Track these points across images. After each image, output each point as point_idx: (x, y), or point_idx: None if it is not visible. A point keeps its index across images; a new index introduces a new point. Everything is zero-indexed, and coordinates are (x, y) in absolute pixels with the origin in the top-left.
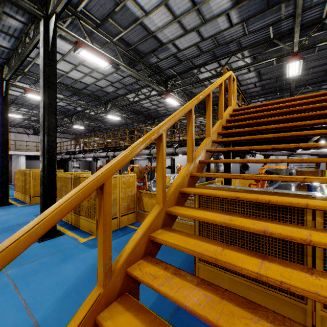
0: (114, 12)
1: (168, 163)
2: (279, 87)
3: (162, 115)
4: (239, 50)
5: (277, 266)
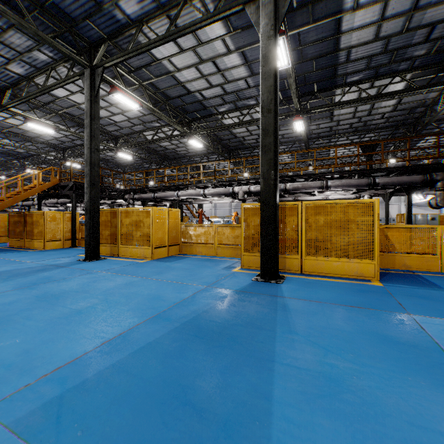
0: None
1: None
2: (160, 158)
3: None
4: None
5: None
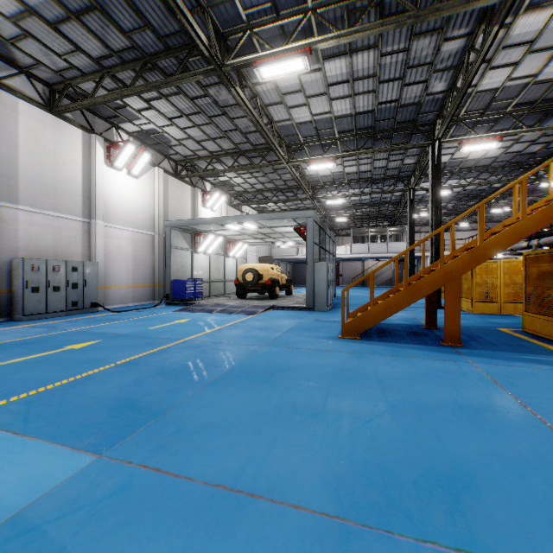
0: (494, 97)
1: None
2: None
3: None
4: None
5: None
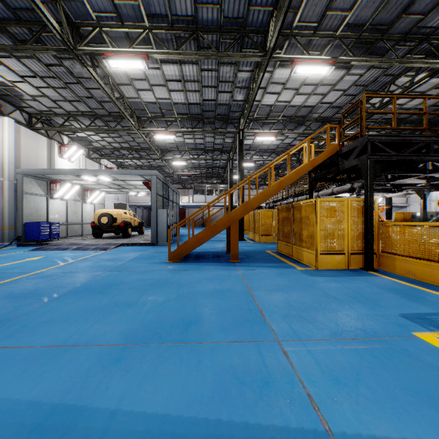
0: (271, 110)
1: None
2: None
3: None
4: (395, 78)
5: None
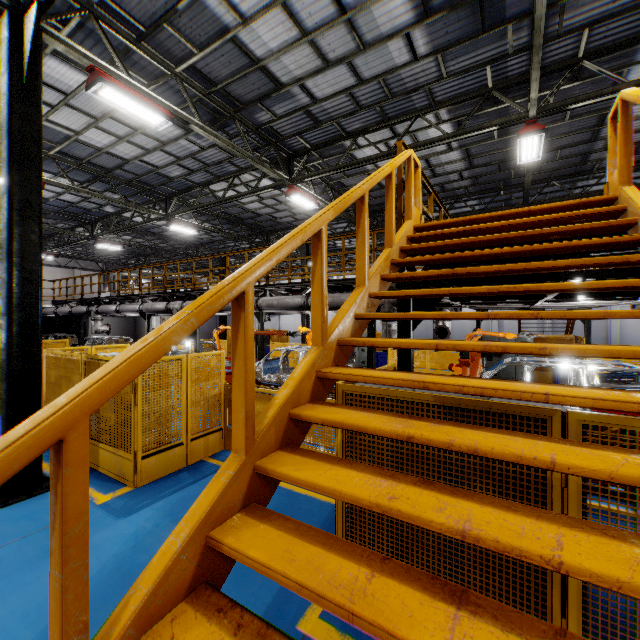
0: (176, 11)
1: (299, 322)
2: (504, 180)
3: (284, 226)
4: (430, 108)
5: (488, 630)
